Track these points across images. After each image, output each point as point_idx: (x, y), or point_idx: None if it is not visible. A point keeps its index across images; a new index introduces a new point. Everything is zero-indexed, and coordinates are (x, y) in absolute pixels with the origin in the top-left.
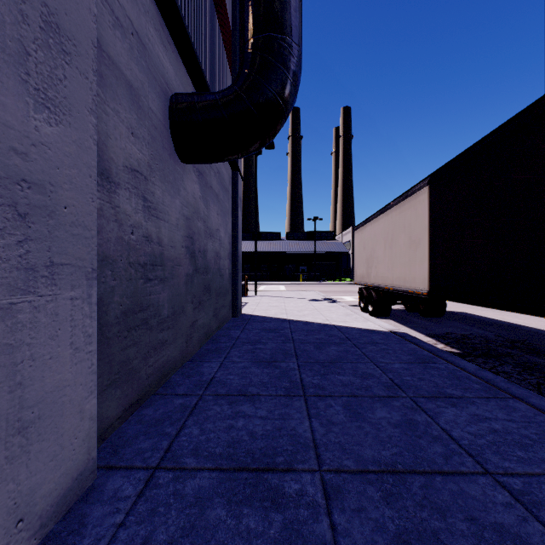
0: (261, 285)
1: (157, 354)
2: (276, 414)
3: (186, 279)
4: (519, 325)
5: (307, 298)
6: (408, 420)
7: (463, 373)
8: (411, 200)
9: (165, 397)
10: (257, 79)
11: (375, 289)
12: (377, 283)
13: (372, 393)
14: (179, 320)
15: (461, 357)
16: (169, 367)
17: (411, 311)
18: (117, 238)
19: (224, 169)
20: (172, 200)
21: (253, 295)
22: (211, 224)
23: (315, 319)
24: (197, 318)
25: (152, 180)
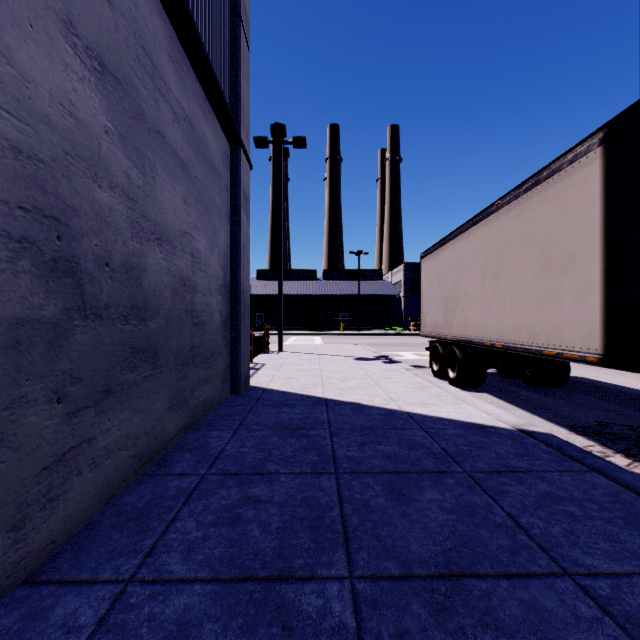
0: (290, 336)
1: None
2: None
3: (17, 336)
4: None
5: (353, 355)
6: None
7: None
8: (550, 186)
9: None
10: None
11: (457, 344)
12: (466, 335)
13: None
14: None
15: None
16: None
17: (509, 376)
18: None
19: (207, 127)
20: None
21: (276, 352)
22: (162, 214)
23: (371, 399)
24: (90, 433)
25: None
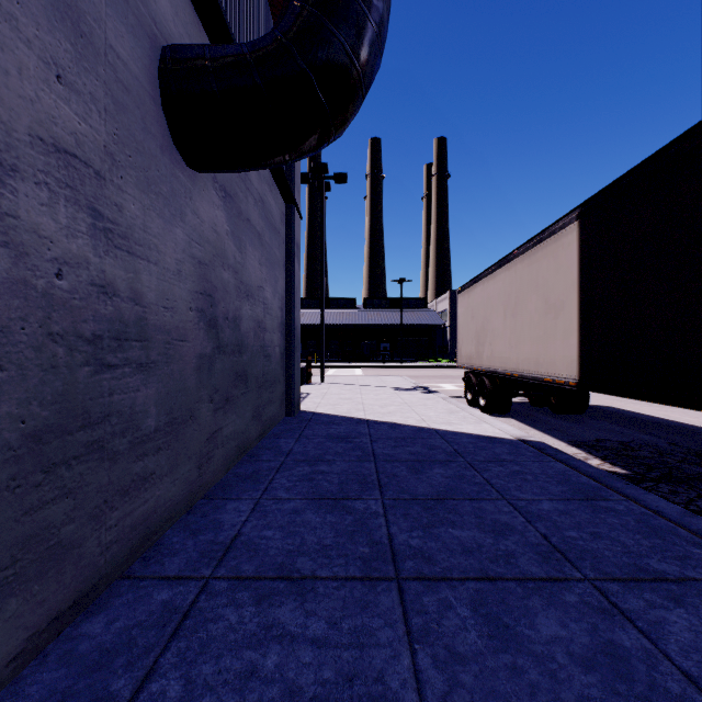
0: (330, 368)
1: (131, 501)
2: (344, 630)
3: (199, 363)
4: (695, 427)
5: (393, 386)
6: (606, 645)
7: (661, 521)
8: (548, 245)
9: (139, 584)
10: (314, 15)
11: (488, 374)
12: (493, 366)
13: (520, 572)
14: (182, 433)
15: (634, 482)
16: (159, 518)
17: (538, 405)
18: (11, 282)
19: (272, 198)
20: (167, 227)
21: (318, 383)
22: (249, 277)
23: (406, 420)
24: (221, 424)
25: (117, 183)
